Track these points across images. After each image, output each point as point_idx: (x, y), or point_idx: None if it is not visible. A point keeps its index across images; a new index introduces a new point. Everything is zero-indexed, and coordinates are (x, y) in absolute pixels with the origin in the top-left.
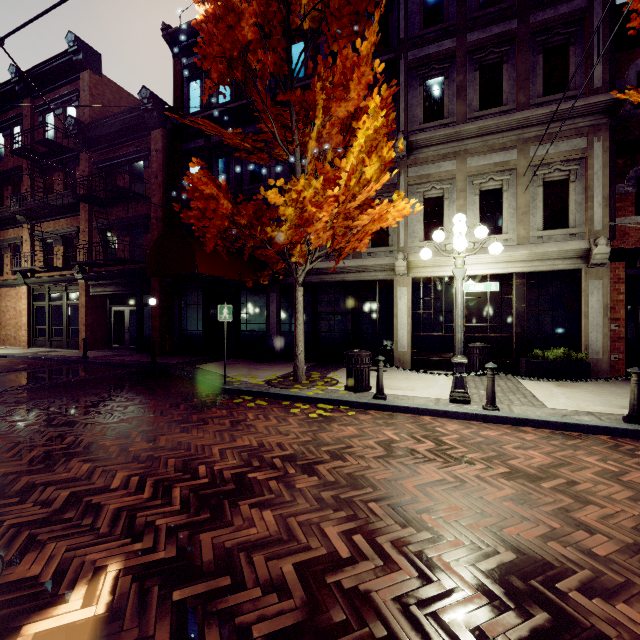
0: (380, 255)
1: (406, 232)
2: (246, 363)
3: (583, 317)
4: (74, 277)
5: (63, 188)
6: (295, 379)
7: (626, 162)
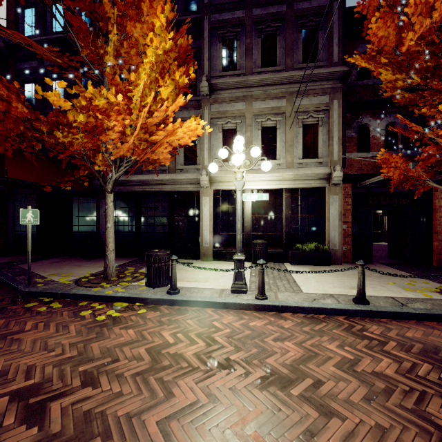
0: (190, 171)
1: (209, 154)
2: (74, 260)
3: (327, 221)
4: None
5: None
6: (105, 276)
7: (352, 116)
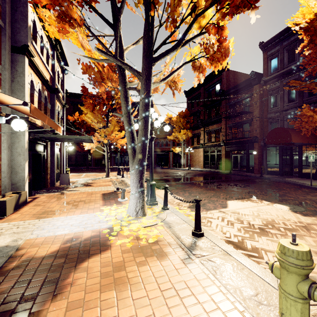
0: None
1: None
2: (309, 180)
3: None
4: (220, 144)
5: (215, 114)
6: None
7: None
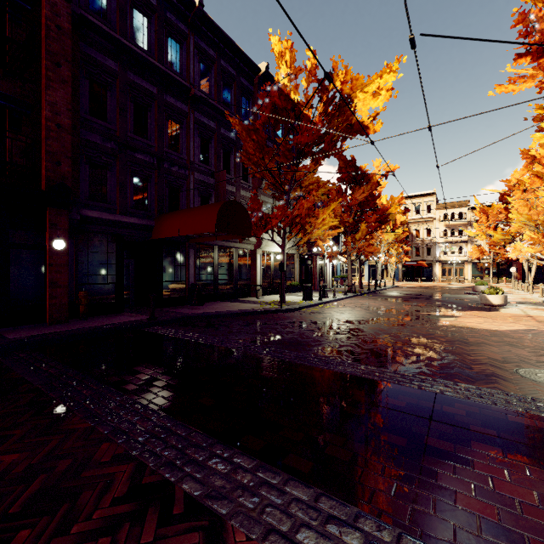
0: None
1: None
2: (196, 307)
3: (296, 271)
4: None
5: None
6: (284, 302)
7: None
